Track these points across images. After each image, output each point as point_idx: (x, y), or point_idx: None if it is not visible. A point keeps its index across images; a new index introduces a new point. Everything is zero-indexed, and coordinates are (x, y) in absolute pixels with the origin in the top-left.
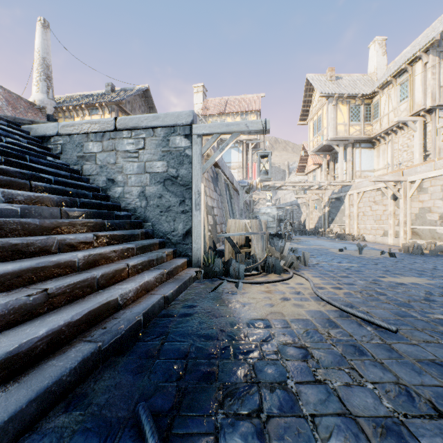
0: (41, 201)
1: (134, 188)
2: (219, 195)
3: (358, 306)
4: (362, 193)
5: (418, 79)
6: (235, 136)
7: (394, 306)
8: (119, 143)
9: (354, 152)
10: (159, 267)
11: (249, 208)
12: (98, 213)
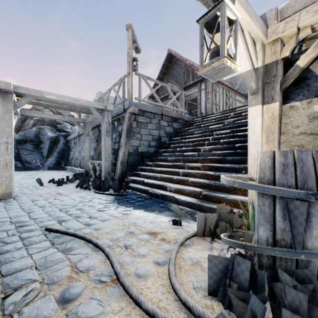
0: (214, 149)
1: None
2: None
3: (59, 248)
4: None
5: None
6: None
7: (3, 269)
8: None
9: None
10: (209, 191)
11: None
12: (235, 153)
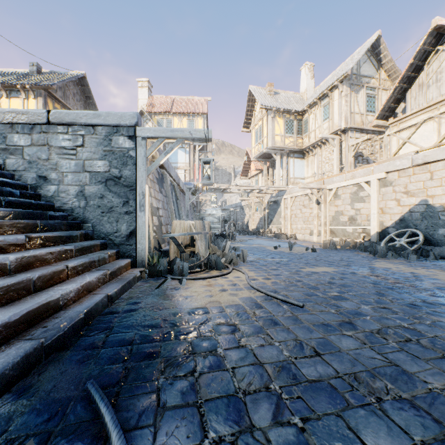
0: None
1: (71, 187)
2: (165, 196)
3: (280, 291)
4: (294, 197)
5: (336, 104)
6: (180, 142)
7: (306, 289)
8: (53, 138)
9: (288, 161)
10: (101, 268)
11: (196, 209)
12: (29, 213)
